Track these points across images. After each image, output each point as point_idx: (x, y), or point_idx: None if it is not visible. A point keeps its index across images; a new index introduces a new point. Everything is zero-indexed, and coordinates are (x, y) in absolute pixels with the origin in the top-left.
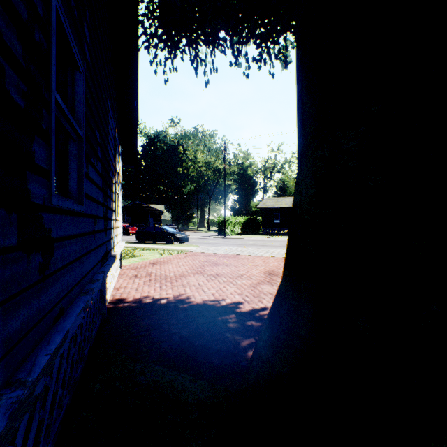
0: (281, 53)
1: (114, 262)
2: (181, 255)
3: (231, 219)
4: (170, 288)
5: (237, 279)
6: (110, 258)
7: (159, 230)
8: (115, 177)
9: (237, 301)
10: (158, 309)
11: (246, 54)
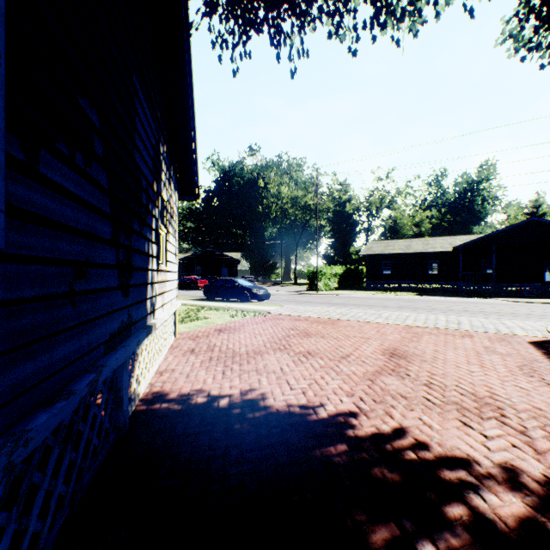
0: (411, 5)
1: (143, 338)
2: (259, 319)
3: (325, 270)
4: (237, 376)
5: (340, 362)
6: (137, 332)
7: (232, 284)
8: (158, 207)
9: (346, 410)
10: (213, 419)
11: (354, 17)
